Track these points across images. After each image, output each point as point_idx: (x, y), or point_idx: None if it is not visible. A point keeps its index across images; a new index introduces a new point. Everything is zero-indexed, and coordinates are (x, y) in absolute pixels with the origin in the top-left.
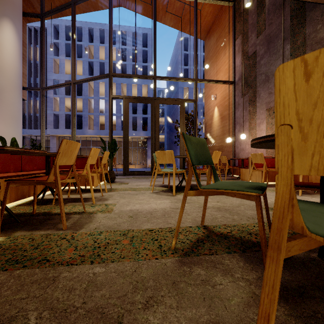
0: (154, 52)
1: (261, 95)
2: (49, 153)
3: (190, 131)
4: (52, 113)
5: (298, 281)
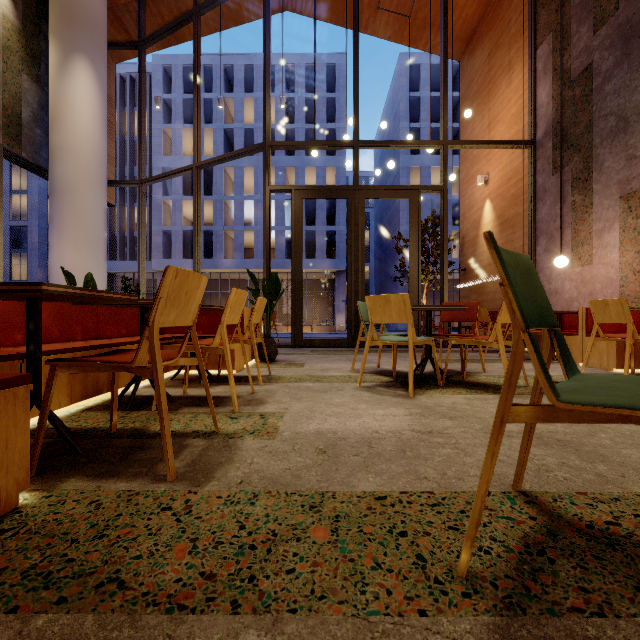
0: (355, 91)
1: (607, 166)
2: (145, 301)
3: (428, 255)
4: (160, 230)
5: None
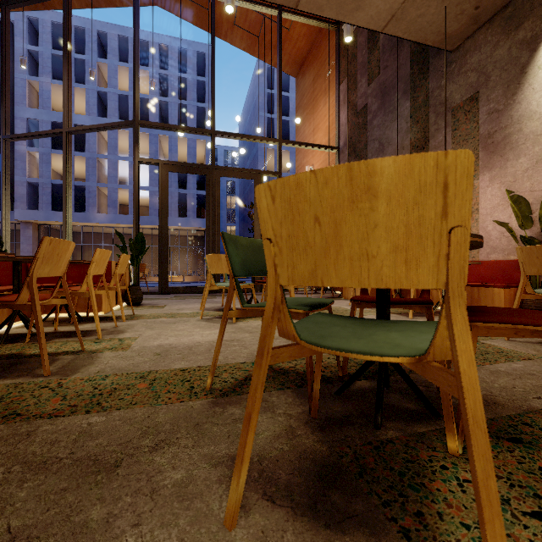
0: (212, 91)
1: None
2: (19, 257)
3: None
4: (24, 181)
5: (347, 411)
